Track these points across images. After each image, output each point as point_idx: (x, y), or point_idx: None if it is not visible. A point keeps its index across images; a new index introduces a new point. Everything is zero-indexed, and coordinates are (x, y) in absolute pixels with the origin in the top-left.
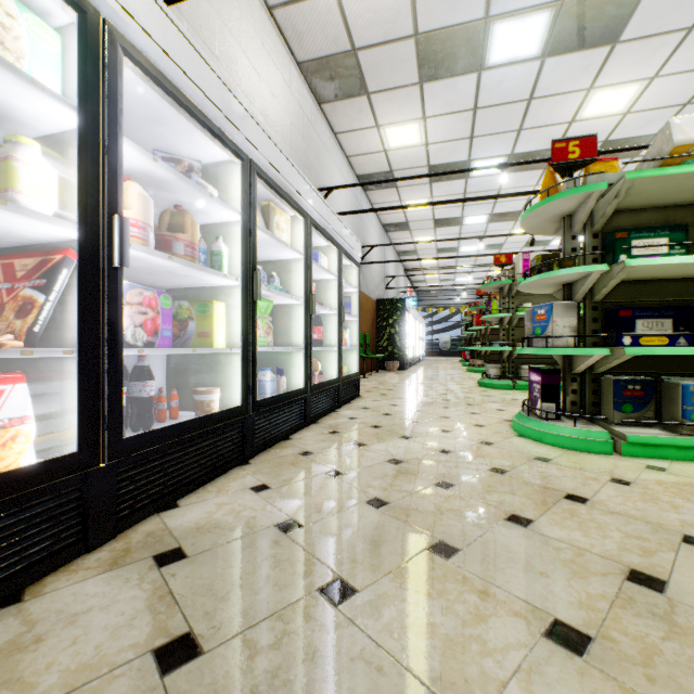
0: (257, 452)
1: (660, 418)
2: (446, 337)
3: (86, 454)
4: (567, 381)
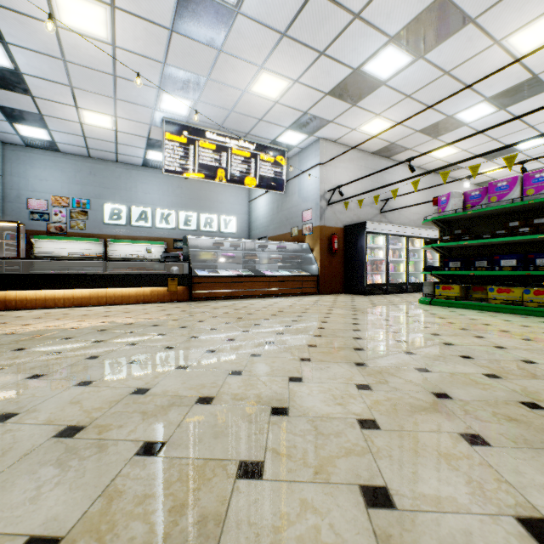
0: (409, 293)
1: None
2: None
3: (386, 283)
4: None
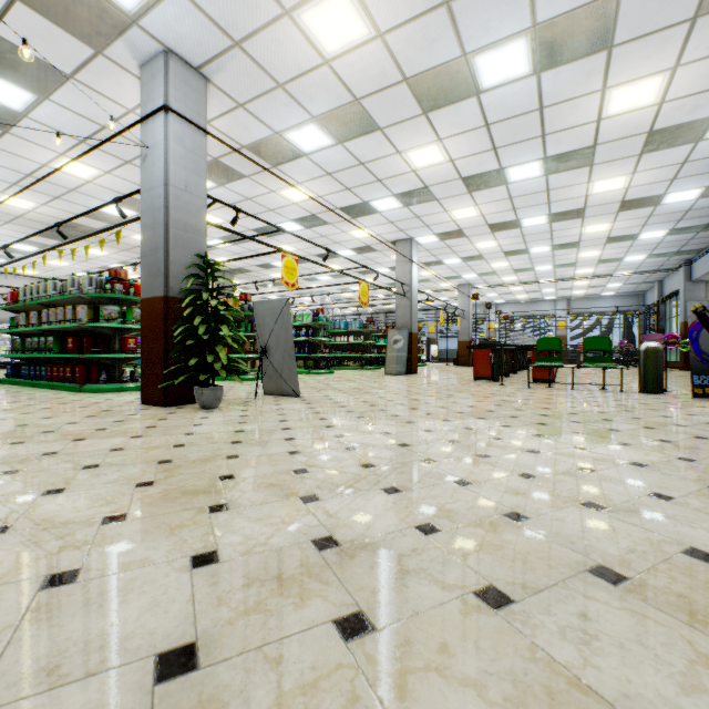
0: None
1: None
2: None
3: None
4: None
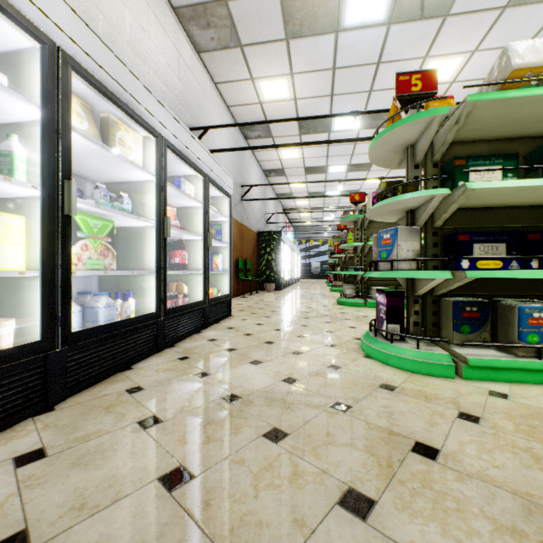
0: (74, 392)
1: (493, 337)
2: (317, 264)
3: None
4: (410, 302)
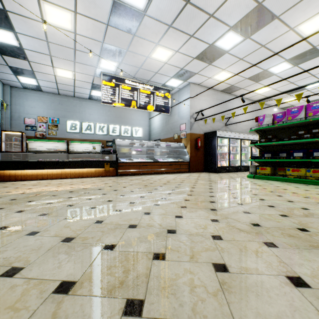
0: (242, 171)
1: None
2: None
3: (228, 166)
4: None
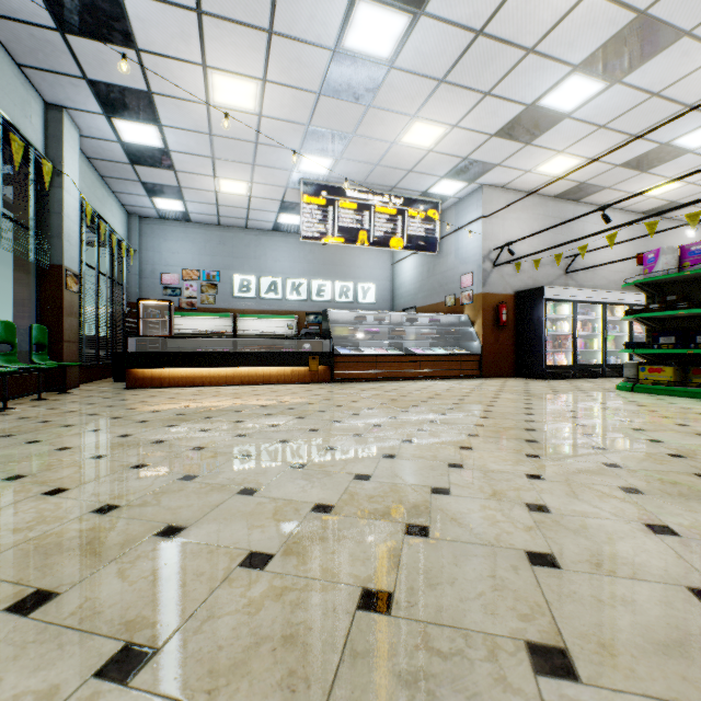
0: (606, 377)
1: None
2: None
3: (573, 365)
4: None
